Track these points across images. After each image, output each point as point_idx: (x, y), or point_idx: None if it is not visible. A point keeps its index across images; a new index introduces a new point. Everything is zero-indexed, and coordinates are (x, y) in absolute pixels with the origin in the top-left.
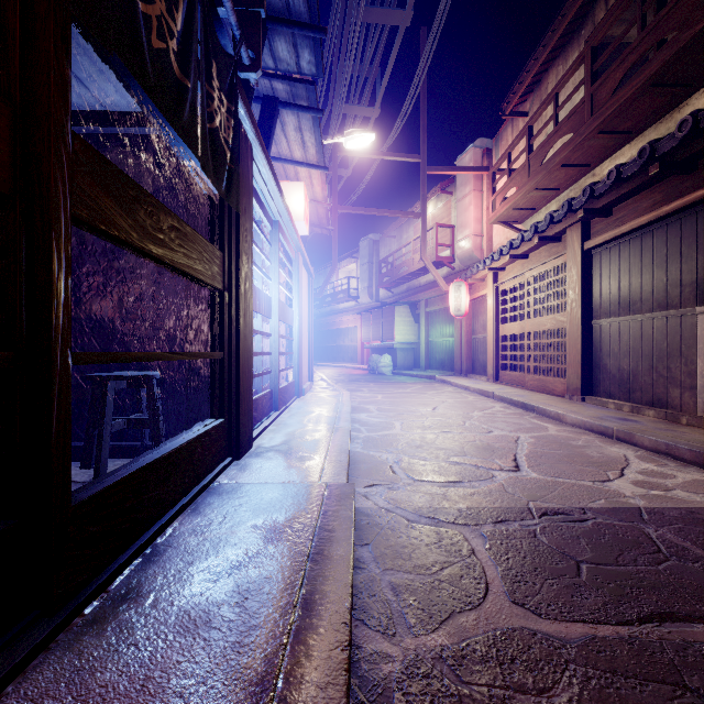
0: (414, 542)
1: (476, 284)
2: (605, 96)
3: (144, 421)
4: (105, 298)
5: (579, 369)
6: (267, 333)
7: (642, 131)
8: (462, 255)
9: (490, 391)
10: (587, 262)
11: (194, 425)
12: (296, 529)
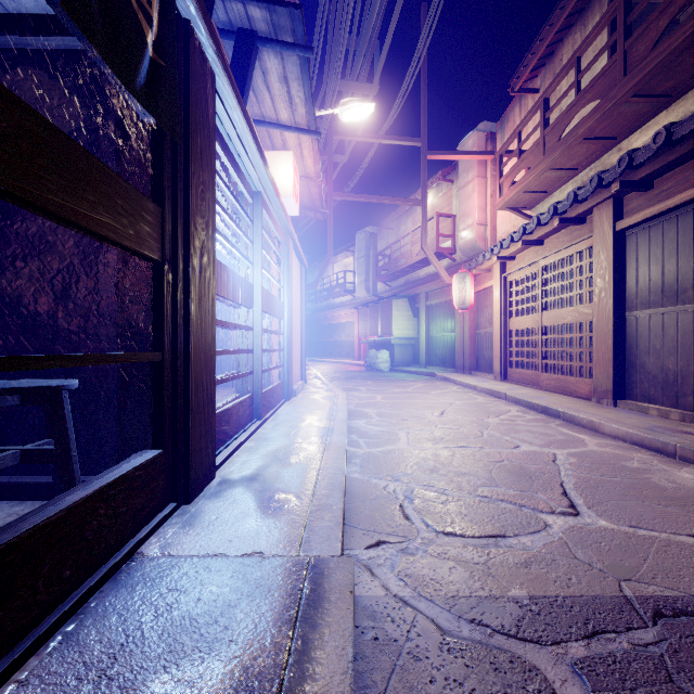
0: None
1: (481, 275)
2: (643, 50)
3: (44, 454)
4: (6, 276)
5: (609, 368)
6: (246, 327)
7: (684, 93)
8: (464, 246)
9: (501, 391)
10: (620, 245)
11: (124, 454)
12: None
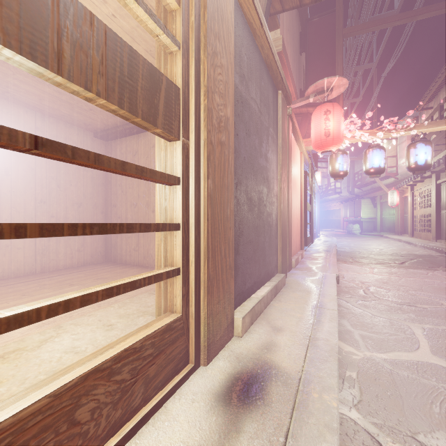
0: (347, 252)
1: (405, 189)
2: None
3: None
4: None
5: (434, 229)
6: None
7: None
8: (401, 173)
9: (401, 239)
10: (438, 188)
11: None
12: (328, 247)
